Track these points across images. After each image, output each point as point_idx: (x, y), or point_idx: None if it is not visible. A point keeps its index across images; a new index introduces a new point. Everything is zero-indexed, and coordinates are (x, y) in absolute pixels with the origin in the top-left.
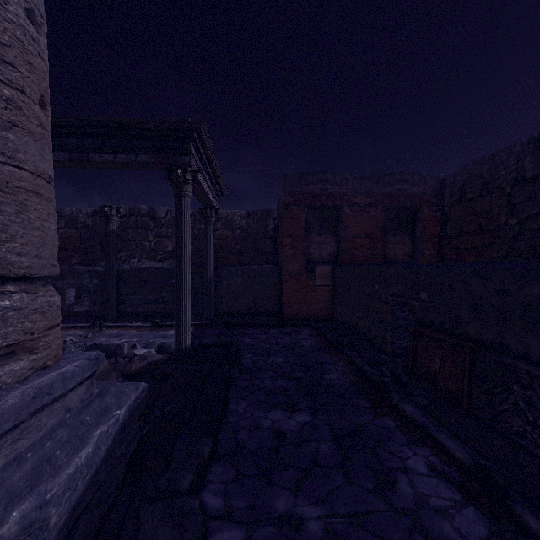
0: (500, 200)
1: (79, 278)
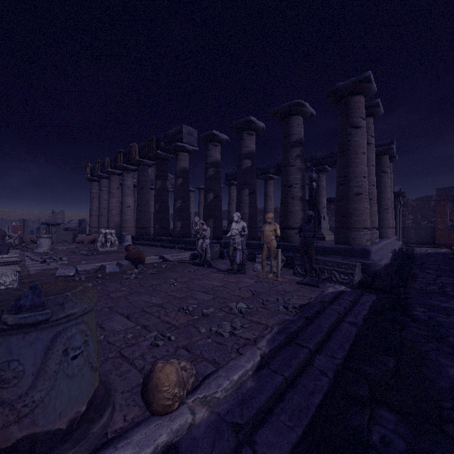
0: None
1: None
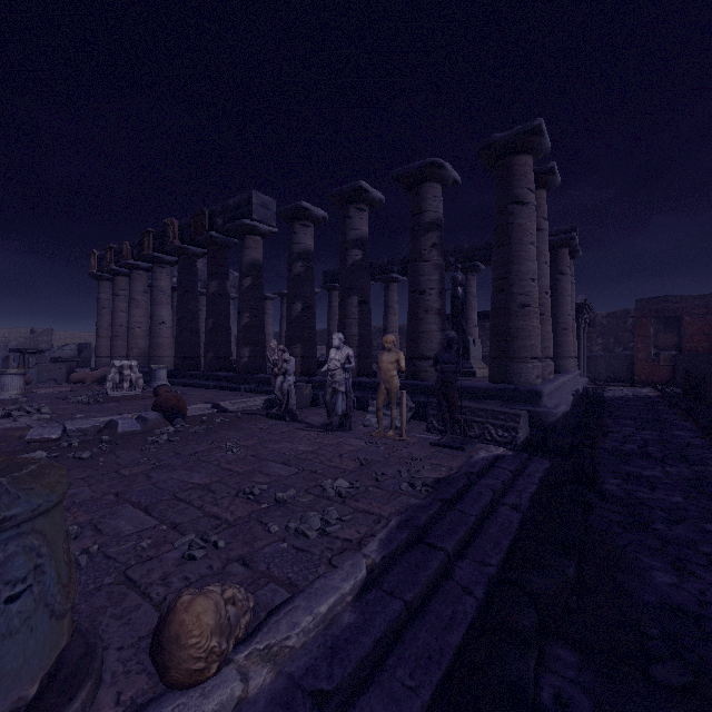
0: None
1: None
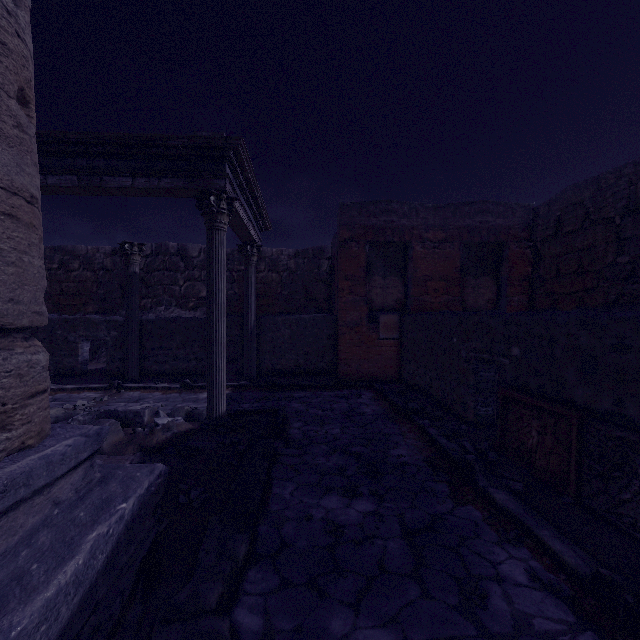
0: (607, 233)
1: (95, 330)
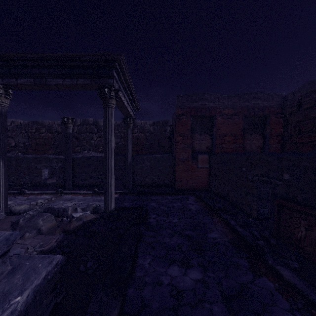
0: None
1: (50, 163)
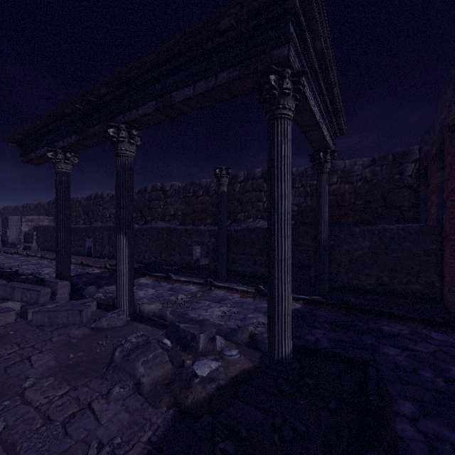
0: None
1: (202, 237)
